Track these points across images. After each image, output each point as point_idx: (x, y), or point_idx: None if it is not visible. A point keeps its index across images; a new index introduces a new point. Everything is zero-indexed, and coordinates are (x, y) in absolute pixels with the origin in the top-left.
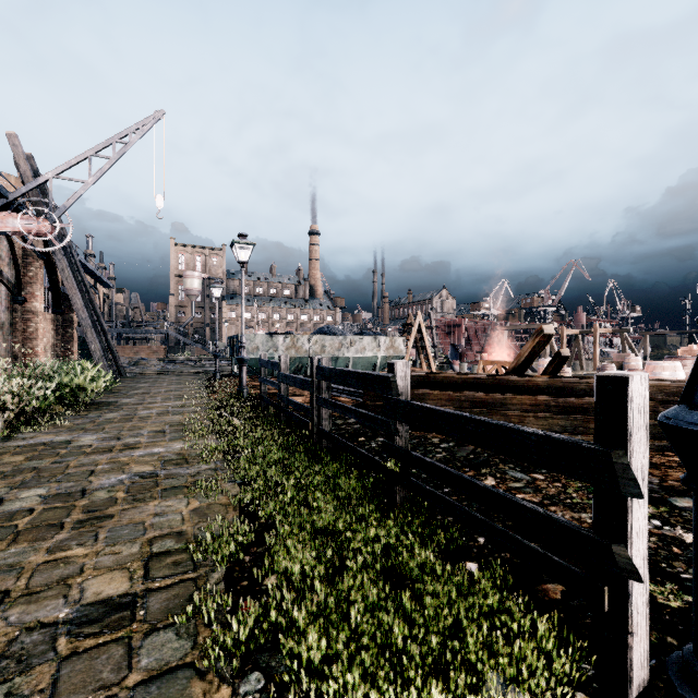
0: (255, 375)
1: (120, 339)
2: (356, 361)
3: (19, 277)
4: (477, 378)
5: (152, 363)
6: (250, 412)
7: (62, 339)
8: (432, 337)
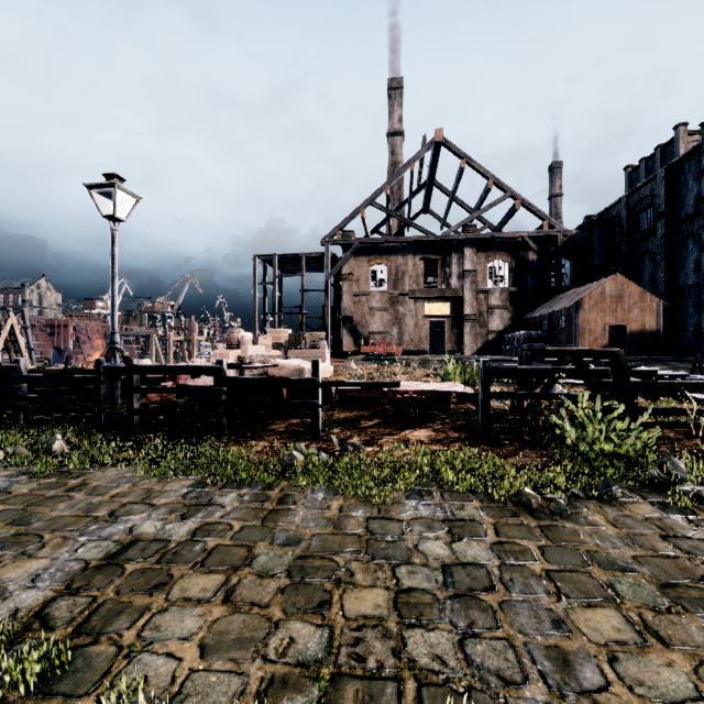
0: None
1: None
2: None
3: None
4: (72, 370)
5: None
6: None
7: None
8: (27, 338)
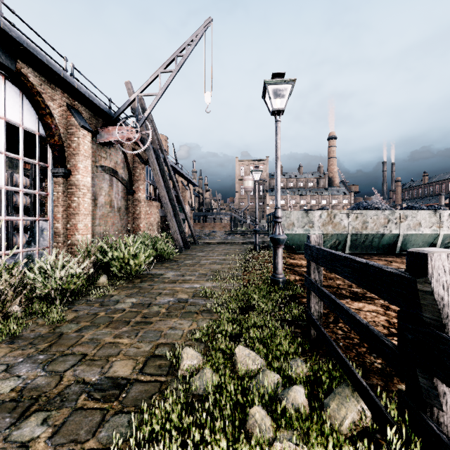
0: (290, 249)
1: (206, 219)
2: (405, 239)
3: (130, 177)
4: None
5: (218, 235)
6: (289, 343)
7: (164, 219)
8: None
